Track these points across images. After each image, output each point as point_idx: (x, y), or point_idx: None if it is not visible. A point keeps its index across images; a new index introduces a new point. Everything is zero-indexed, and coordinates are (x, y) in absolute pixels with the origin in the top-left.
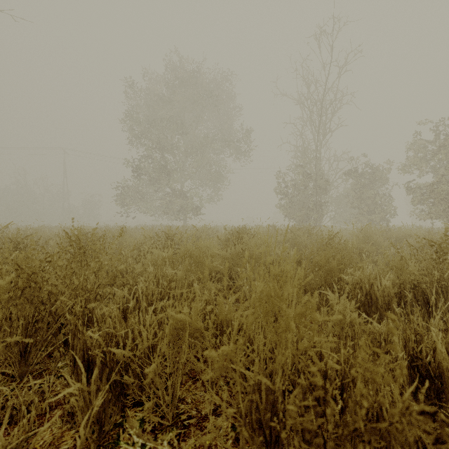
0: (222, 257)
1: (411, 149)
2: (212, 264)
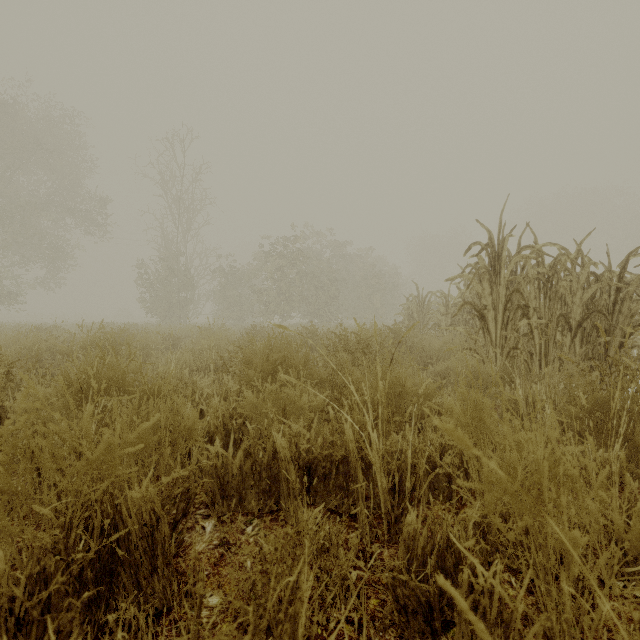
0: None
1: (256, 258)
2: None
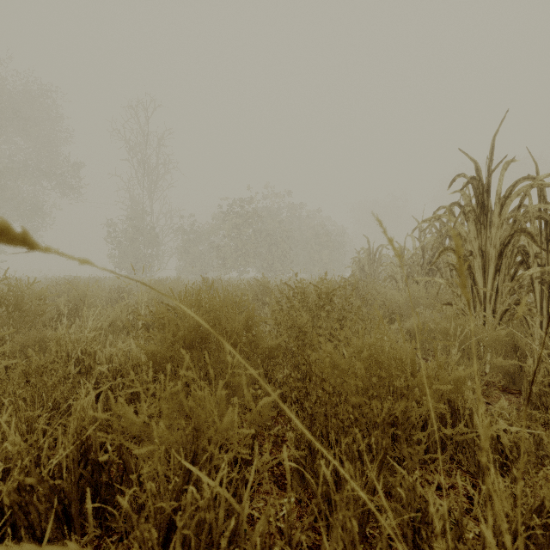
0: None
1: (215, 217)
2: None
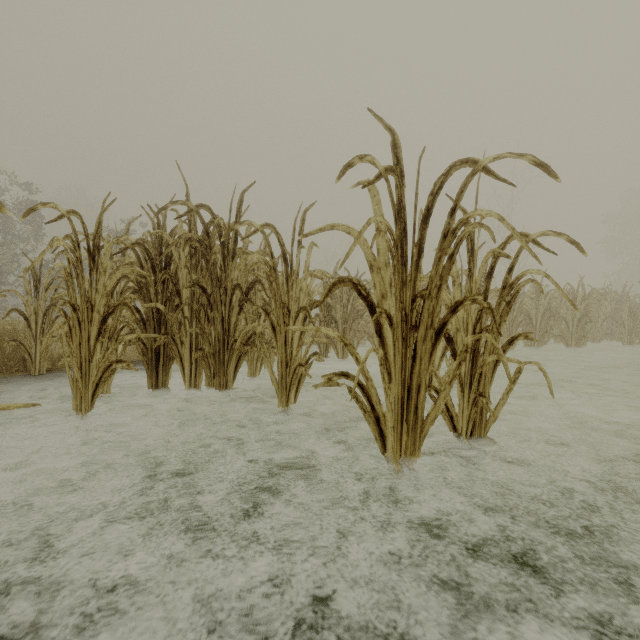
0: None
1: None
2: None
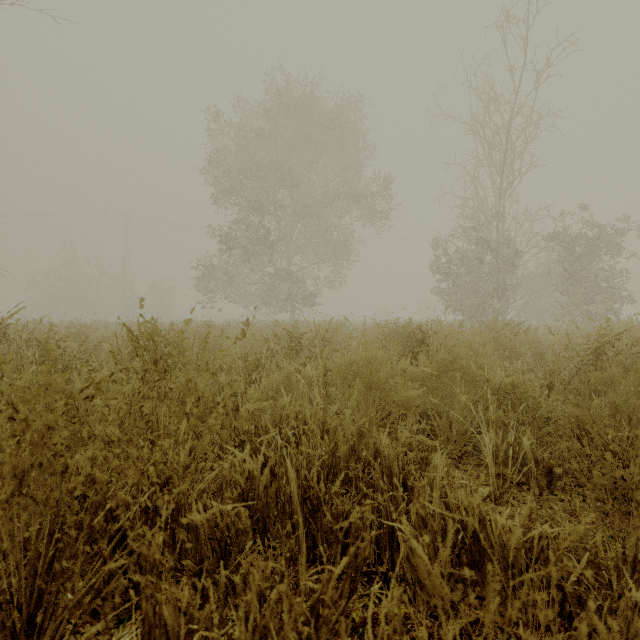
0: (409, 376)
1: None
2: (408, 394)
